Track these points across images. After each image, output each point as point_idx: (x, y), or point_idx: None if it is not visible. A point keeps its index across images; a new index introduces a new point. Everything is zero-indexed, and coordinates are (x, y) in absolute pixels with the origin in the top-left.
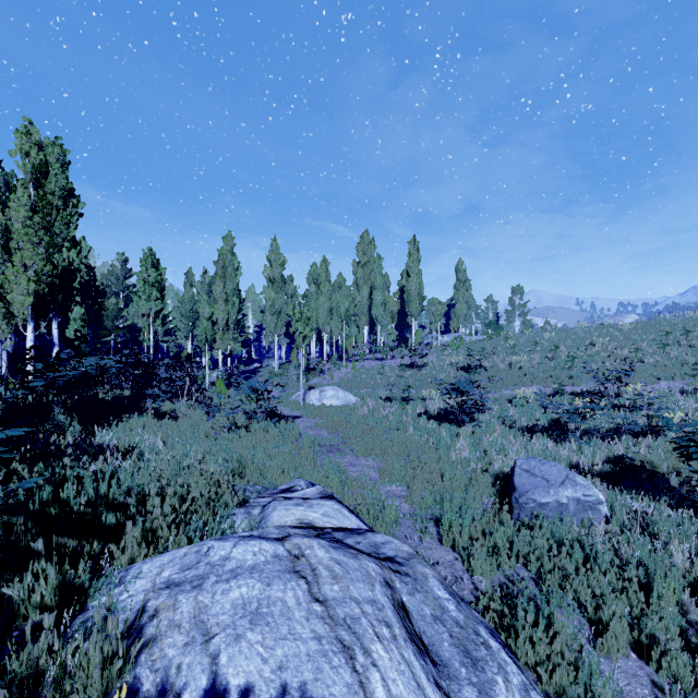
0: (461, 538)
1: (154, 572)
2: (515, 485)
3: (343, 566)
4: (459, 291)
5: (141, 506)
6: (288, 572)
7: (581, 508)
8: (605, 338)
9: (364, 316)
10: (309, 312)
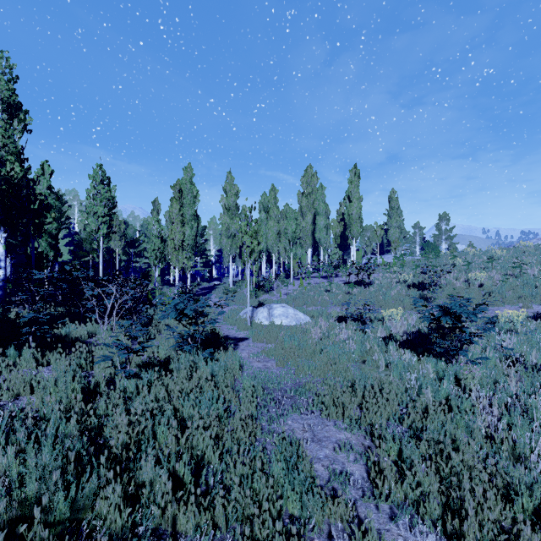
0: None
1: None
2: None
3: None
4: (392, 218)
5: None
6: None
7: None
8: None
9: (308, 240)
10: (256, 226)
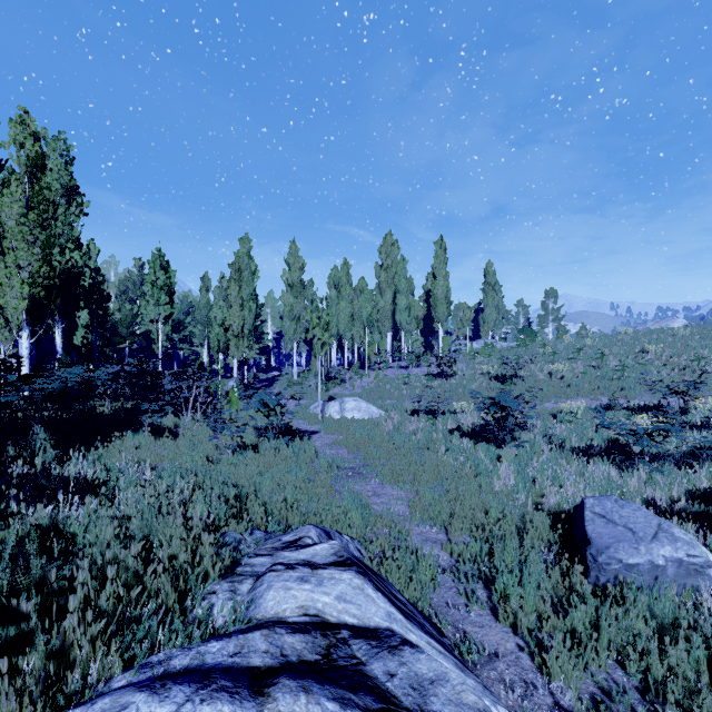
0: (523, 610)
1: None
2: (588, 536)
3: None
4: (488, 295)
5: (64, 598)
6: None
7: (684, 572)
8: (658, 345)
9: (388, 322)
10: (328, 317)
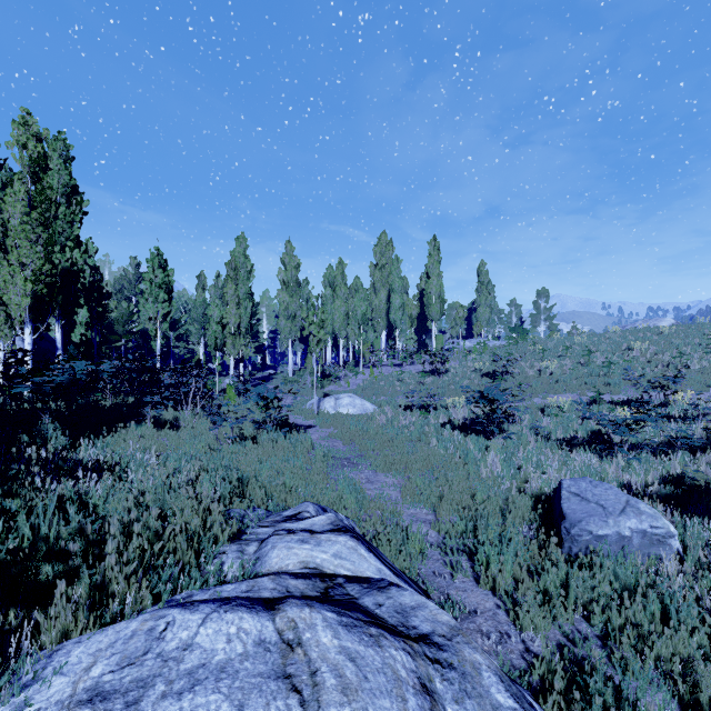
0: (502, 577)
1: (83, 663)
2: (564, 512)
3: (357, 665)
4: (481, 294)
5: (98, 548)
6: (274, 676)
7: (648, 542)
8: (644, 342)
9: (382, 321)
10: (323, 314)
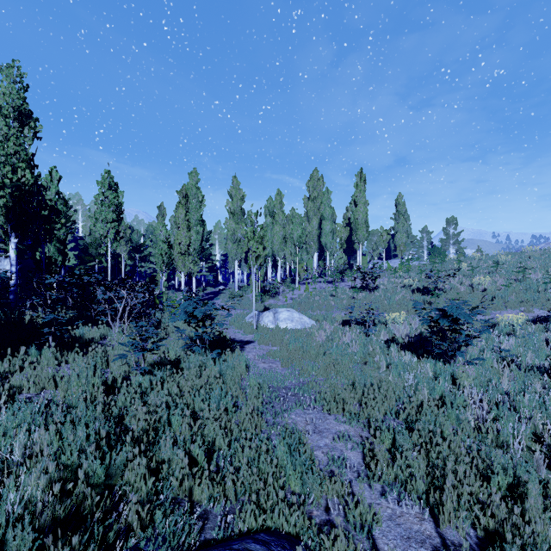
0: None
1: None
2: None
3: None
4: (399, 222)
5: None
6: None
7: None
8: None
9: (314, 245)
10: (262, 231)
